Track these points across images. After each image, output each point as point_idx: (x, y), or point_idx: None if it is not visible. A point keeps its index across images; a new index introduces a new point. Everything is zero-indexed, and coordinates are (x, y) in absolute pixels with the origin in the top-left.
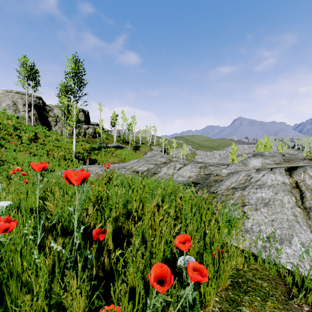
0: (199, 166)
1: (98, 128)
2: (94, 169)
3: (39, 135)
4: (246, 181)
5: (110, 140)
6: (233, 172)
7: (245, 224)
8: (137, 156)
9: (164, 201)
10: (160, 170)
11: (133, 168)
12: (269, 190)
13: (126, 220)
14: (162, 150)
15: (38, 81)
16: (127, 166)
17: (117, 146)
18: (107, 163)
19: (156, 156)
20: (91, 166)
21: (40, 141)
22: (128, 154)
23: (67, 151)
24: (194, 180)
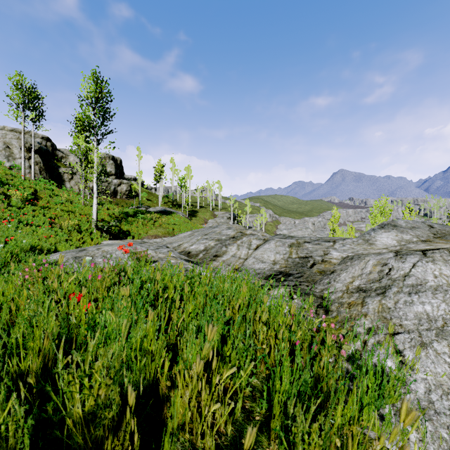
0: (288, 243)
1: (135, 185)
2: (114, 250)
3: (40, 193)
4: (383, 275)
5: (154, 202)
6: (351, 256)
7: (411, 385)
8: (193, 225)
9: (227, 339)
10: (225, 250)
11: (182, 246)
12: (437, 298)
13: (111, 436)
14: (230, 217)
15: (42, 112)
16: (174, 243)
17: (162, 211)
18: (146, 236)
19: (220, 227)
20: (114, 243)
21: (41, 203)
22: (180, 223)
23: (84, 218)
24: (283, 268)
